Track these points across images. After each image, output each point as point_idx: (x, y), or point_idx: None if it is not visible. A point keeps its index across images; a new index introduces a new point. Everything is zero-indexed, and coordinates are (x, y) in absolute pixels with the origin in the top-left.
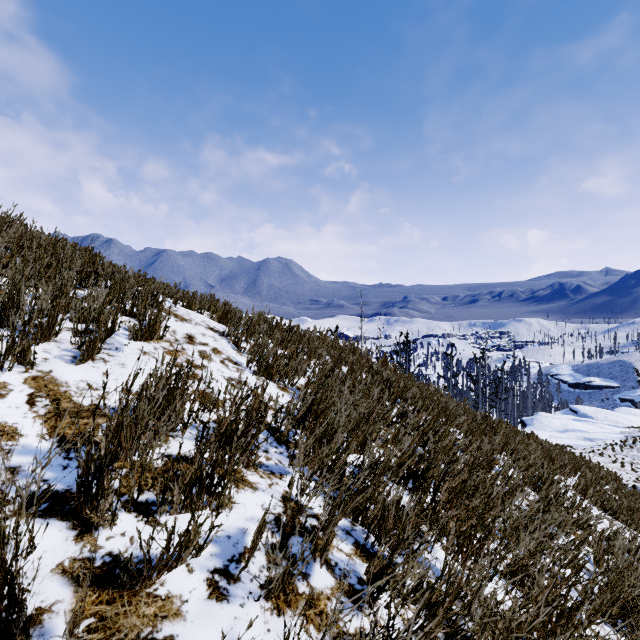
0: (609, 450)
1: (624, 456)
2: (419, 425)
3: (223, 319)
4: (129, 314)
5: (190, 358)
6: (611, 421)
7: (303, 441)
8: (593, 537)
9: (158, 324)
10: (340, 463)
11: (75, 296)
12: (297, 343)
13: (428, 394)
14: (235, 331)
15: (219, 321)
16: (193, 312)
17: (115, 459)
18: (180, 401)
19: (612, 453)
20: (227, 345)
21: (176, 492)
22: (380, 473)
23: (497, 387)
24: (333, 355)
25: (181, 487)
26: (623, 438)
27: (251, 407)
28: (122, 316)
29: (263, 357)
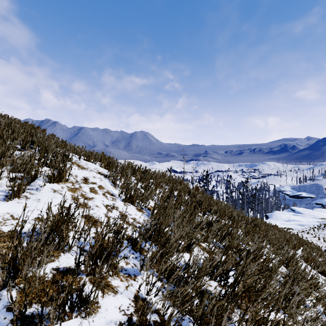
0: (312, 231)
1: (319, 234)
2: (219, 230)
3: (107, 167)
4: (49, 166)
5: (84, 193)
6: (312, 215)
7: (148, 261)
8: (322, 297)
9: (64, 172)
10: (173, 266)
11: (12, 156)
12: (149, 180)
13: (222, 208)
14: (113, 174)
15: (105, 168)
16: (90, 163)
17: (14, 278)
18: (66, 231)
19: (313, 232)
20: (108, 183)
21: (51, 311)
22: (200, 276)
23: (254, 198)
24: (169, 186)
25: (55, 307)
26: (319, 224)
27: (116, 230)
28: (42, 168)
29: (128, 191)
